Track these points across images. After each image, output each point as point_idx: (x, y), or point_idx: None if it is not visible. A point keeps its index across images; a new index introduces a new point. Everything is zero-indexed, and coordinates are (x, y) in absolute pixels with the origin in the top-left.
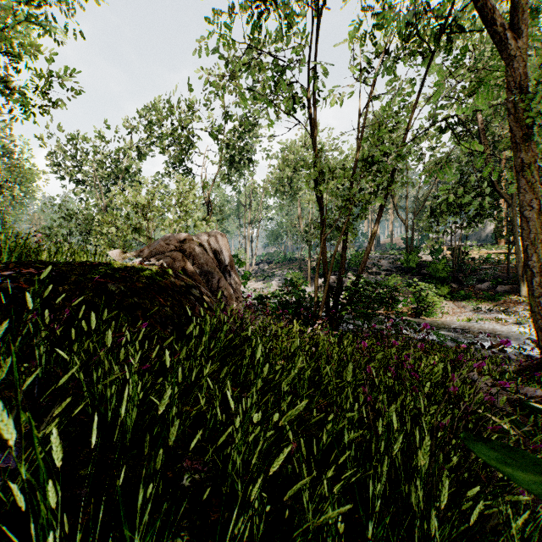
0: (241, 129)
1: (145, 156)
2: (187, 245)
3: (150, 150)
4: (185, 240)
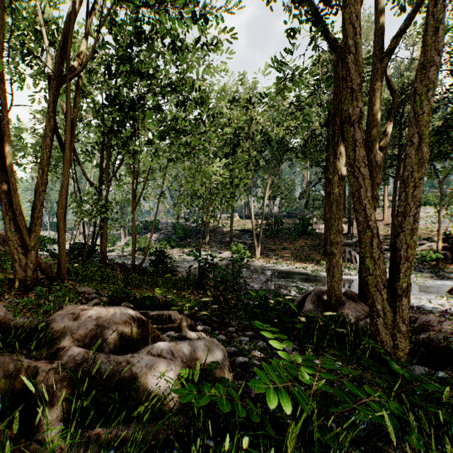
0: None
1: None
2: (3, 234)
3: None
4: (2, 233)
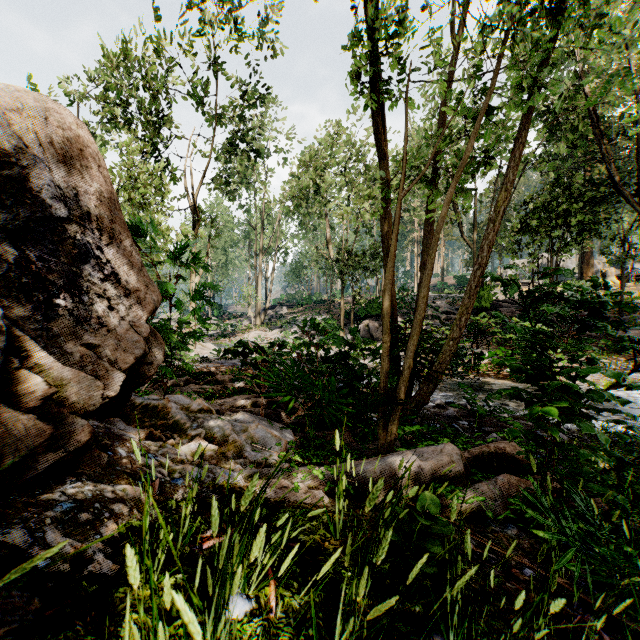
0: (245, 106)
1: (104, 144)
2: None
3: (105, 129)
4: None
